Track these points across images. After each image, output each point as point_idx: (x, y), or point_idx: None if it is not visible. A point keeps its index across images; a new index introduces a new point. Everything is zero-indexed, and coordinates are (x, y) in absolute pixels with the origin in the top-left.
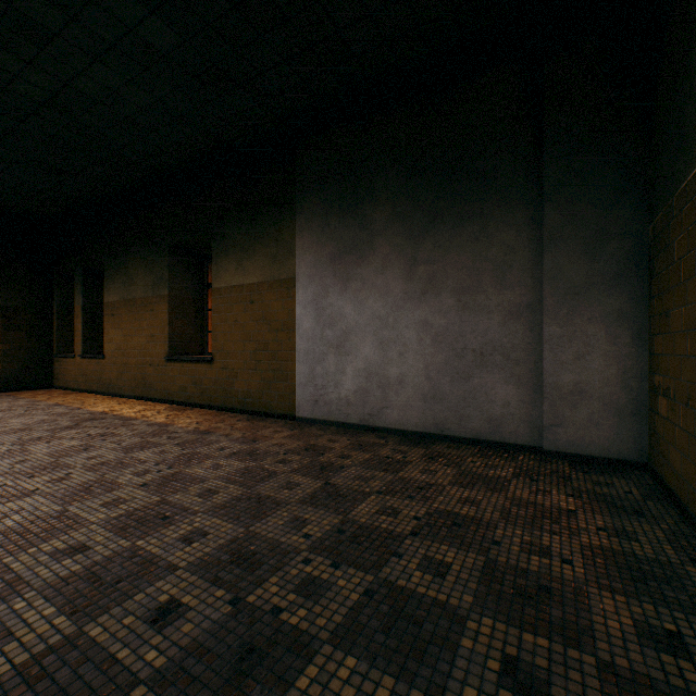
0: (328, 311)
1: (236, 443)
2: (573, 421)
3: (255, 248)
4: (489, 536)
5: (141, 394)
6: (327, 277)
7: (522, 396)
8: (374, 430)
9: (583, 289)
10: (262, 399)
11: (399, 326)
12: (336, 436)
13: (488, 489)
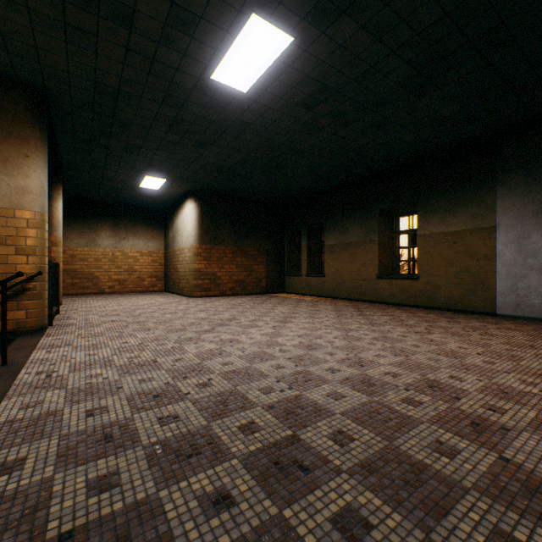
0: (530, 247)
1: (484, 324)
2: None
3: (456, 209)
4: None
5: (355, 297)
6: (529, 225)
7: None
8: None
9: None
10: (463, 302)
11: None
12: None
13: None
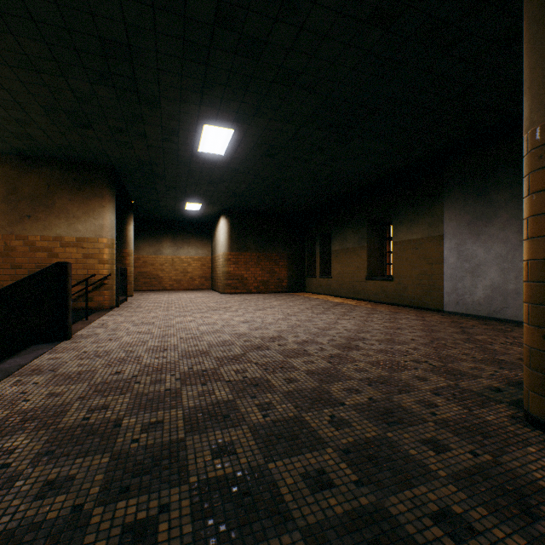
0: (465, 253)
1: (413, 317)
2: None
3: (417, 220)
4: None
5: (351, 296)
6: (464, 234)
7: None
8: (497, 320)
9: None
10: (422, 300)
11: (515, 261)
12: (470, 320)
13: None
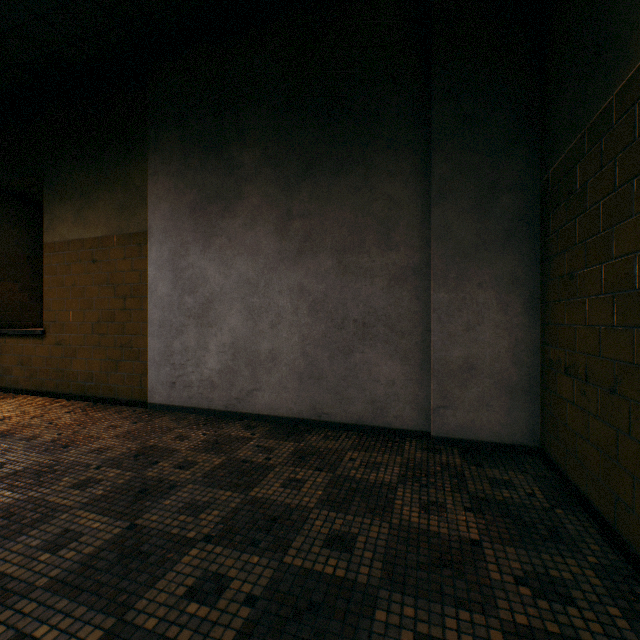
0: (188, 273)
1: (35, 452)
2: (463, 402)
3: (98, 193)
4: (365, 633)
5: None
6: (187, 232)
7: (408, 373)
8: (242, 417)
9: (473, 250)
10: (107, 382)
11: (271, 292)
12: (190, 429)
13: (368, 511)
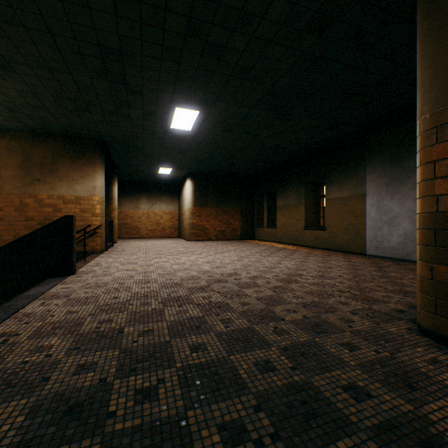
0: (383, 208)
1: (341, 259)
2: None
3: (345, 181)
4: None
5: (292, 242)
6: (383, 193)
7: None
8: (408, 261)
9: None
10: (349, 246)
11: None
12: (387, 261)
13: None
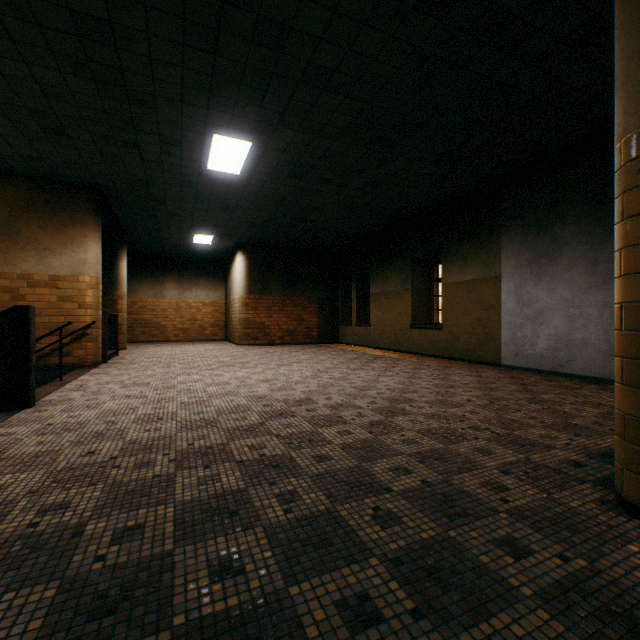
0: (526, 296)
1: (466, 372)
2: None
3: (470, 258)
4: None
5: (393, 347)
6: (525, 275)
7: None
8: (562, 375)
9: None
10: (476, 353)
11: (582, 306)
12: (531, 375)
13: None
